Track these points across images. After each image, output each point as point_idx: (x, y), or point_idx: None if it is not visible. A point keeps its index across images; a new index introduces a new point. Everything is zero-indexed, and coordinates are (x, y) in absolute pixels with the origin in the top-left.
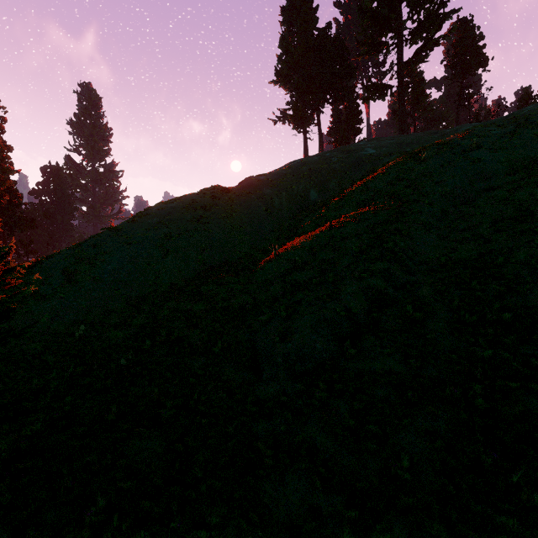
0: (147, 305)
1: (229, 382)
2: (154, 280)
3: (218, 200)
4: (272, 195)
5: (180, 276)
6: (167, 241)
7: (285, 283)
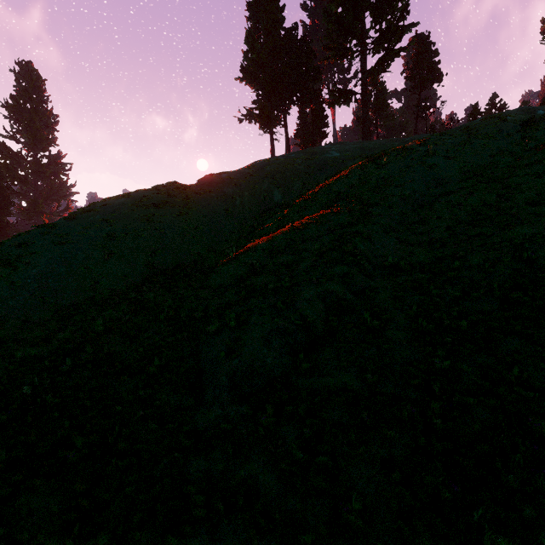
0: (79, 315)
1: (163, 409)
2: (92, 285)
3: (174, 197)
4: (234, 194)
5: (124, 281)
6: (111, 241)
7: (240, 289)
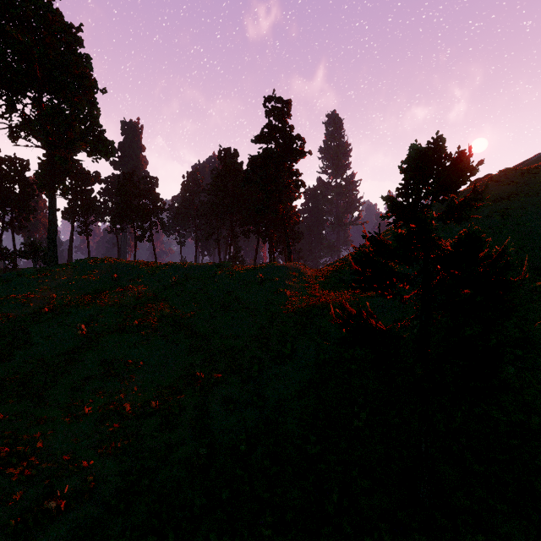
0: None
1: None
2: None
3: (525, 185)
4: None
5: None
6: None
7: None
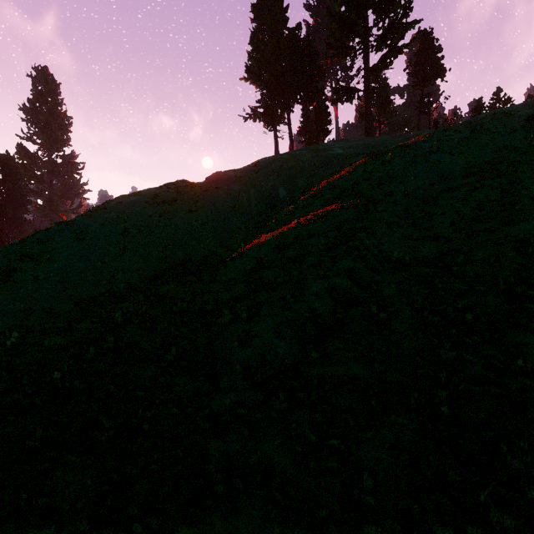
0: (98, 307)
1: (182, 394)
2: (108, 279)
3: (183, 195)
4: (240, 191)
5: (138, 275)
6: (125, 237)
7: (249, 282)
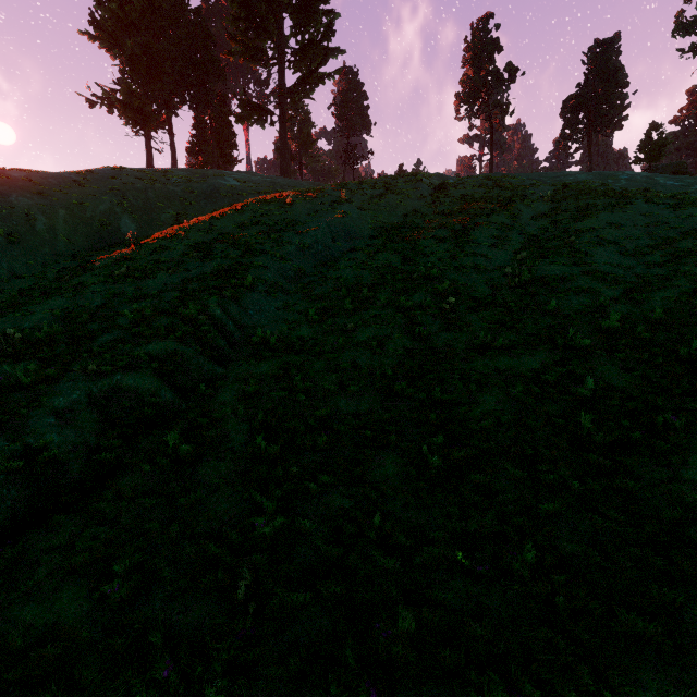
0: None
1: None
2: None
3: None
4: (33, 209)
5: None
6: None
7: None
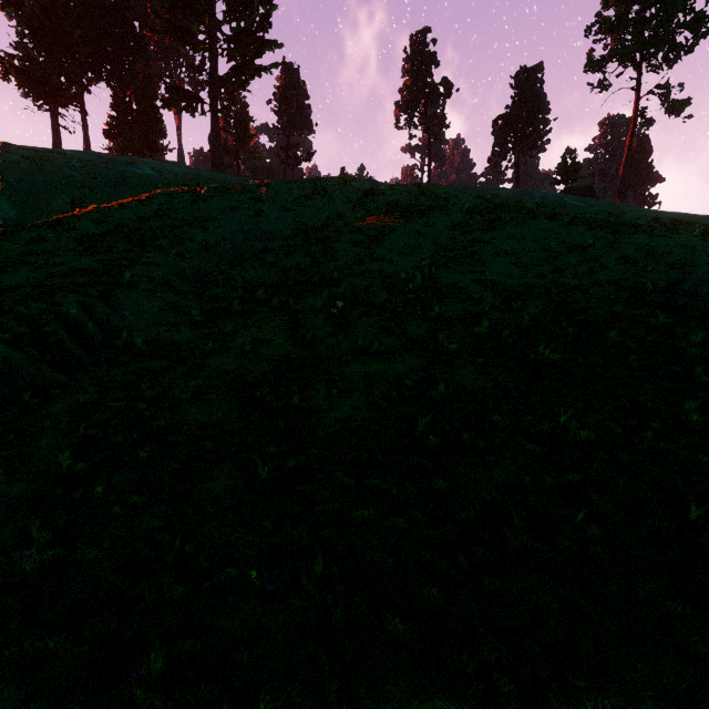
0: None
1: None
2: None
3: None
4: None
5: None
6: None
7: None
